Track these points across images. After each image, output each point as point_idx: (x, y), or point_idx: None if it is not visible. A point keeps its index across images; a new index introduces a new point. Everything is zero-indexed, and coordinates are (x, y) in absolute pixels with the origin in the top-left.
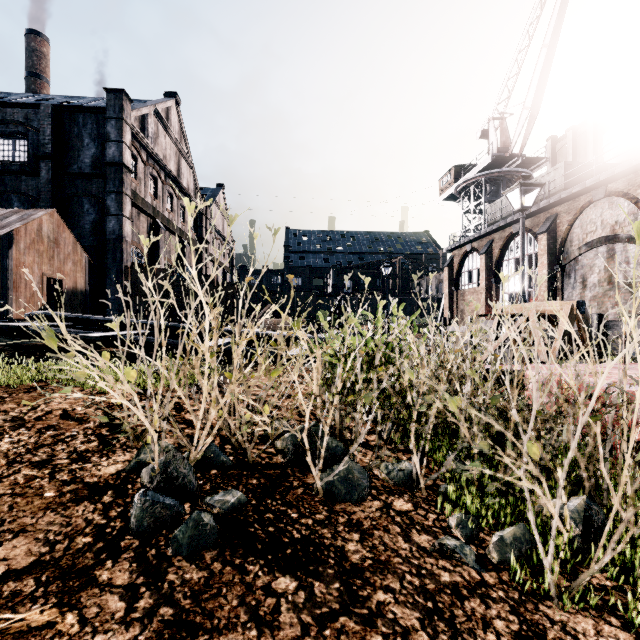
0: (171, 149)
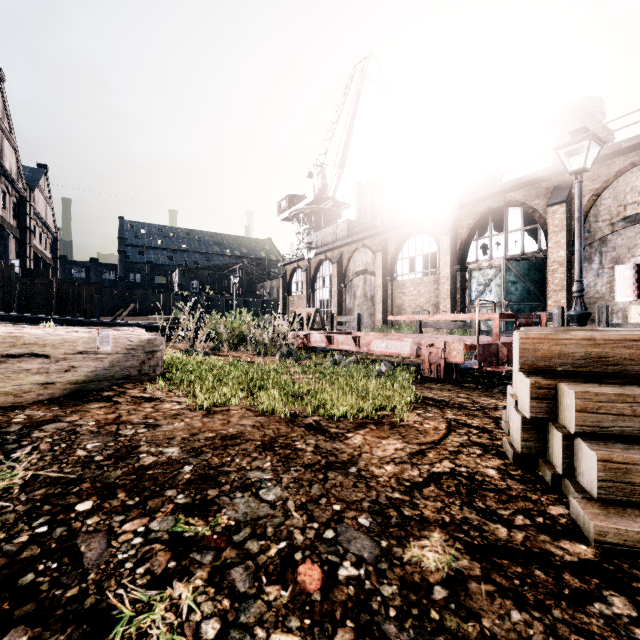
0: None
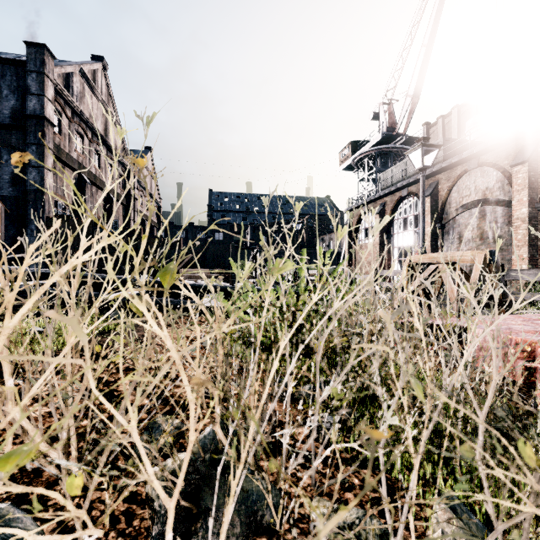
0: (98, 109)
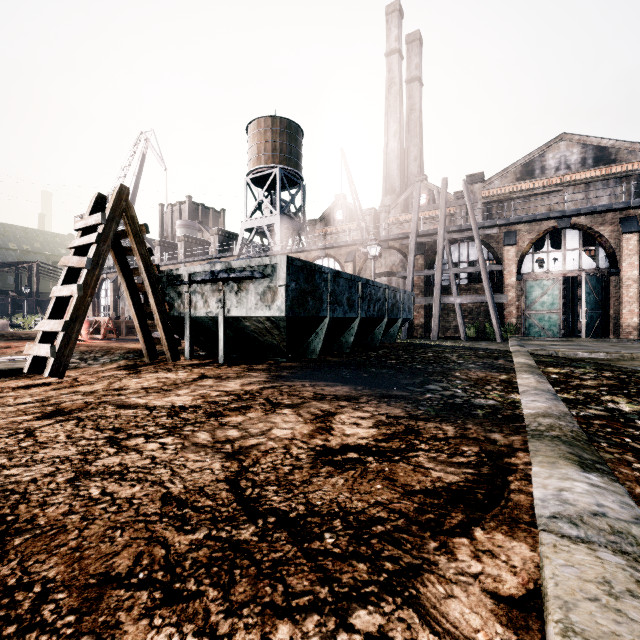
0: None
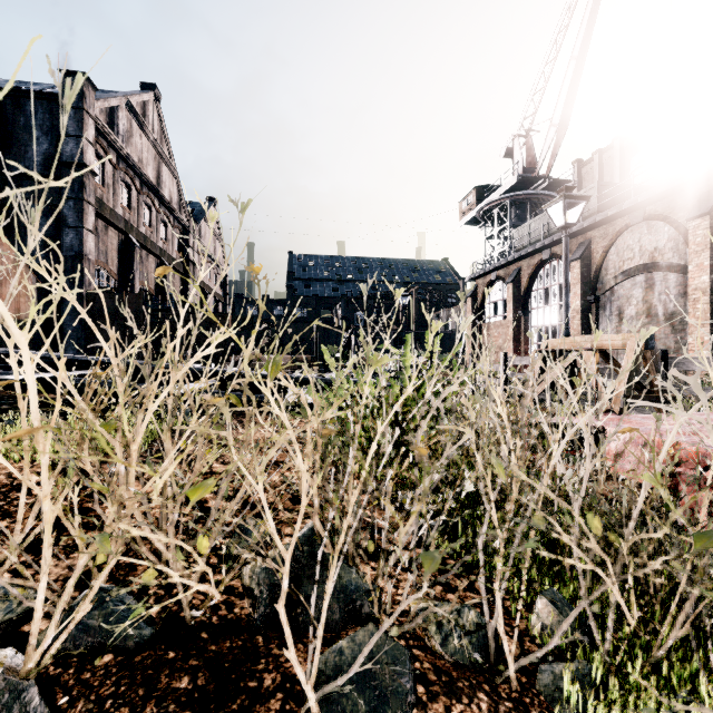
0: (149, 152)
